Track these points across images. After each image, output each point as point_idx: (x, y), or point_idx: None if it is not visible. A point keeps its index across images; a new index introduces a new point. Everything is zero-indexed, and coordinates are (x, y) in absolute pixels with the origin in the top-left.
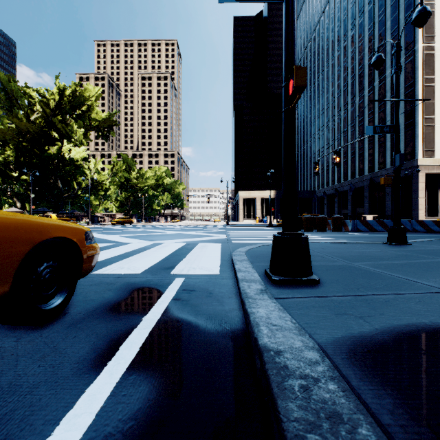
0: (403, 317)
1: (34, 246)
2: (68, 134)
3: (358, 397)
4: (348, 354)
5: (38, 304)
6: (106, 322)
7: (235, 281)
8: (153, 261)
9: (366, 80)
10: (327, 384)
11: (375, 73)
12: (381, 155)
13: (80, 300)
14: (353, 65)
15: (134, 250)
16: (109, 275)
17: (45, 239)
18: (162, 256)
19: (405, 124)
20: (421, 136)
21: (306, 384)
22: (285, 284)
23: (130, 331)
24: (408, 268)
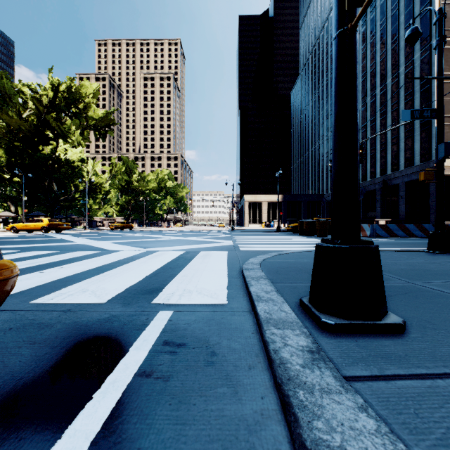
0: None
1: None
2: (63, 133)
3: None
4: None
5: None
6: None
7: (254, 320)
8: (135, 279)
9: (378, 77)
10: None
11: (387, 70)
12: (395, 157)
13: None
14: (364, 63)
15: (118, 261)
16: (57, 305)
17: None
18: (150, 269)
19: (421, 123)
20: None
21: None
22: (347, 332)
23: None
24: None
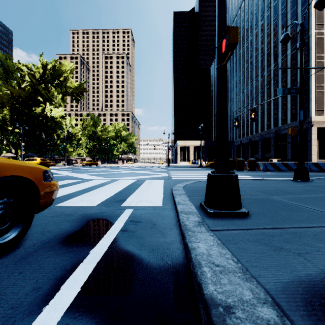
0: None
1: None
2: (49, 98)
3: None
4: (306, 308)
5: None
6: (56, 255)
7: (175, 213)
8: (109, 195)
9: (272, 57)
10: None
11: (278, 52)
12: (284, 114)
13: (38, 231)
14: (262, 47)
15: (95, 185)
16: (70, 207)
17: None
18: (116, 190)
19: None
20: (313, 99)
21: None
22: (219, 216)
23: (76, 265)
24: (320, 201)
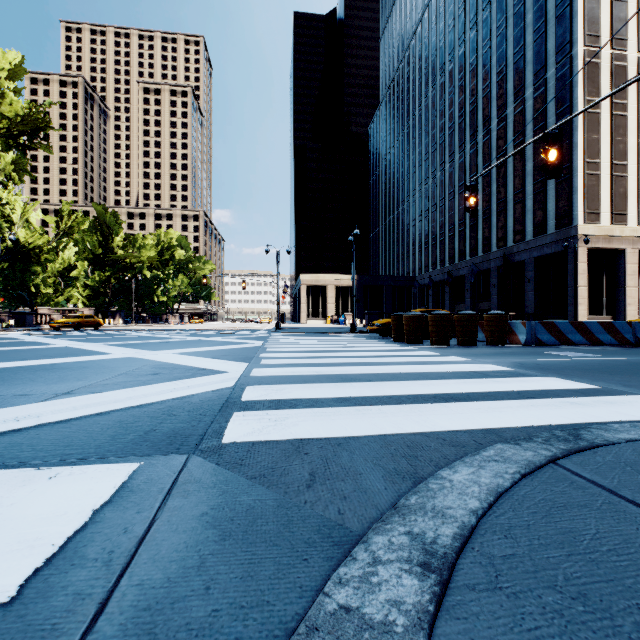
0: None
1: None
2: None
3: None
4: None
5: None
6: None
7: None
8: None
9: (495, 105)
10: None
11: (508, 94)
12: (519, 221)
13: None
14: (474, 84)
15: None
16: None
17: None
18: None
19: None
20: (581, 190)
21: None
22: None
23: None
24: None
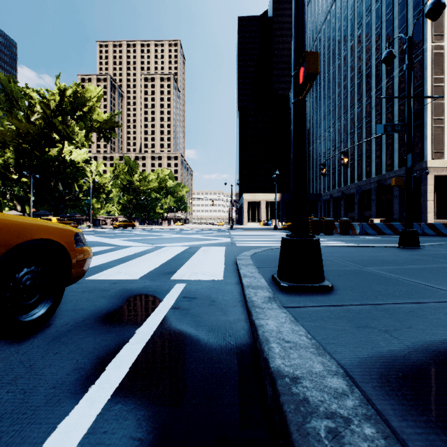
0: (435, 332)
1: (11, 249)
2: (69, 135)
3: (404, 445)
4: (380, 380)
5: (16, 315)
6: (95, 335)
7: (240, 287)
8: (153, 266)
9: (374, 80)
10: (362, 427)
11: (382, 73)
12: (389, 157)
13: (69, 308)
14: (360, 65)
15: (134, 254)
16: (105, 280)
17: (24, 241)
18: (163, 260)
19: (414, 125)
20: (429, 137)
21: (335, 427)
22: (295, 291)
23: (121, 346)
24: (427, 273)
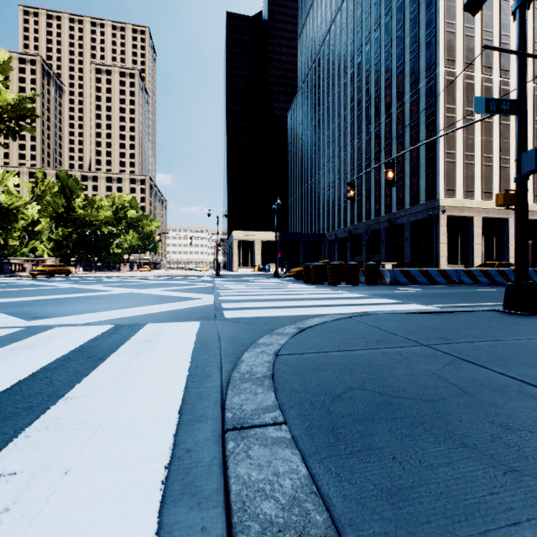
0: None
1: None
2: None
3: None
4: None
5: None
6: None
7: None
8: None
9: (383, 104)
10: None
11: (392, 97)
12: (400, 193)
13: None
14: (368, 86)
15: None
16: None
17: None
18: None
19: (426, 158)
20: (442, 173)
21: None
22: None
23: None
24: None
